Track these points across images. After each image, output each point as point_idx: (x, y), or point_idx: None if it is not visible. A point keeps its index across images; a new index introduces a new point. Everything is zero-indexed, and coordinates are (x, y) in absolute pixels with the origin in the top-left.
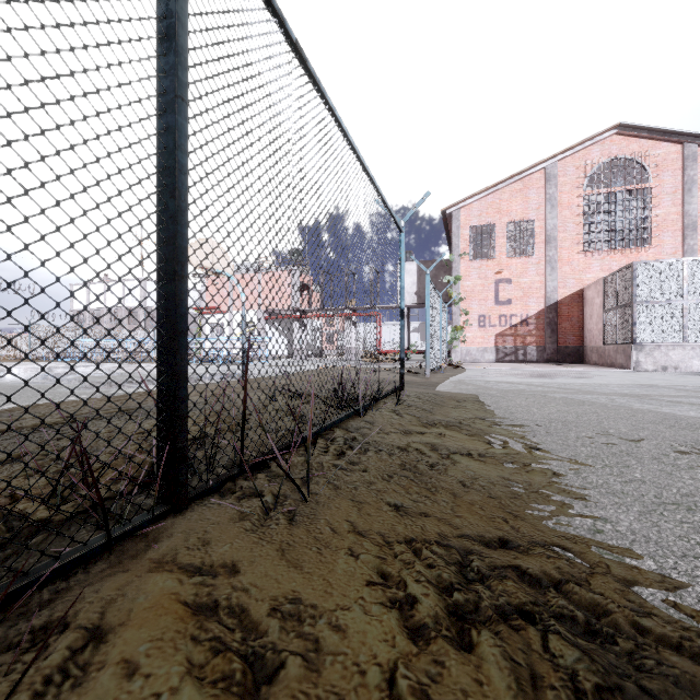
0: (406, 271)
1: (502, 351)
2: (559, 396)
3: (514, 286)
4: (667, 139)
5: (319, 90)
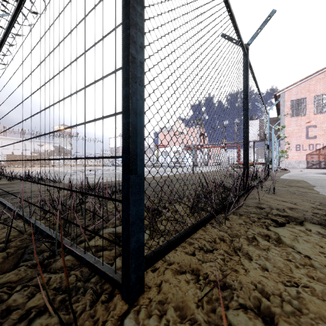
0: (253, 124)
1: (310, 163)
2: None
3: (318, 128)
4: None
5: (256, 84)
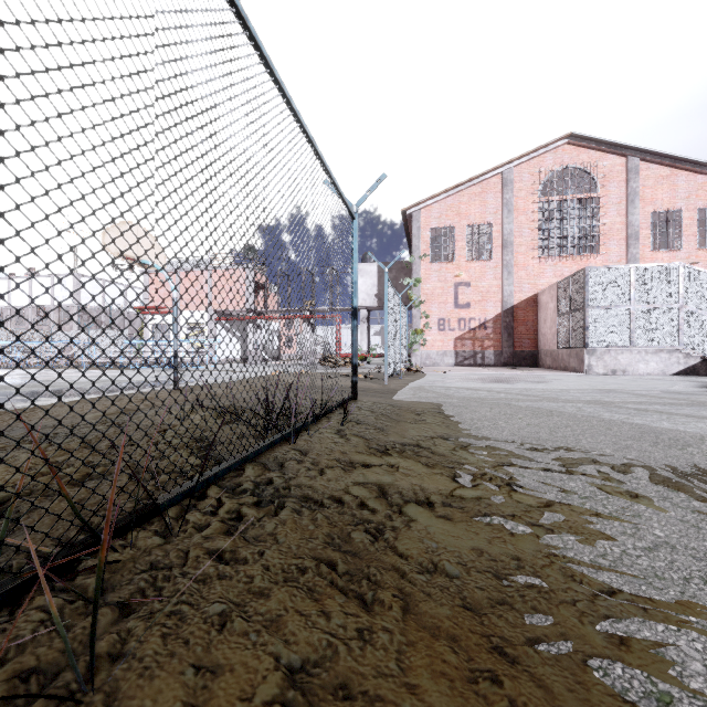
0: (366, 273)
1: (461, 355)
2: (524, 405)
3: (473, 289)
4: (613, 151)
5: None
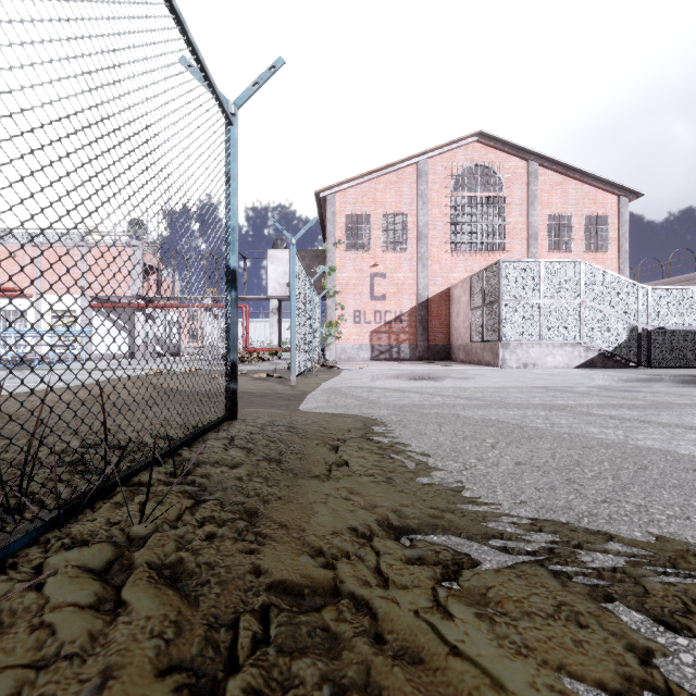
0: (277, 259)
1: (377, 349)
2: (477, 415)
3: (389, 281)
4: (516, 154)
5: None
